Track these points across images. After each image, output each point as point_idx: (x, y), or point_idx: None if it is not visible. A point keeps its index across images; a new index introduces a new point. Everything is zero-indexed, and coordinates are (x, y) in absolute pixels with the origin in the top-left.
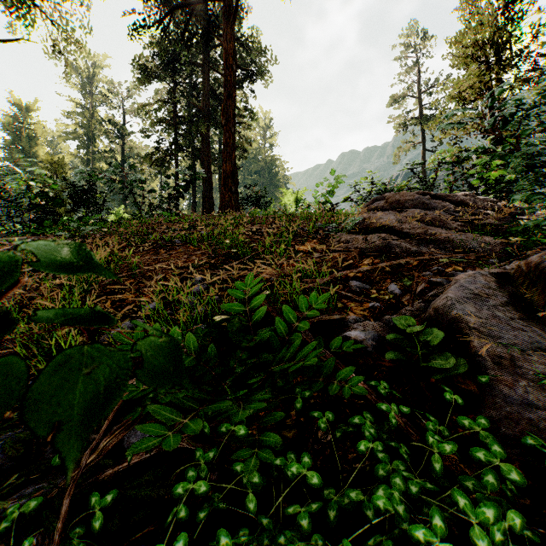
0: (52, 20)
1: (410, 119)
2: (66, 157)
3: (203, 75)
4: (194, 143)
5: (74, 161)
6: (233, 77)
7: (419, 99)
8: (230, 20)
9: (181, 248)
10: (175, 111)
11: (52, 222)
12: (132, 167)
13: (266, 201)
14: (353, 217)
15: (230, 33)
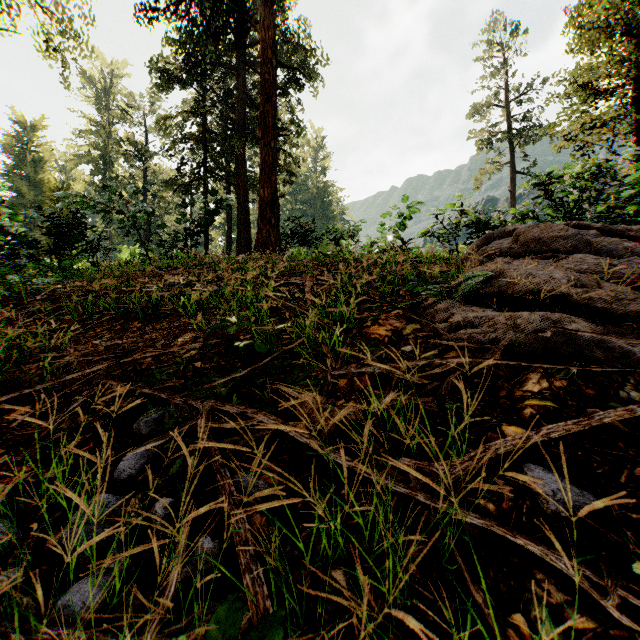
0: (44, 7)
1: (495, 133)
2: (78, 185)
3: (238, 79)
4: (229, 166)
5: (88, 190)
6: (273, 74)
7: (507, 109)
8: (269, 0)
9: (165, 321)
10: (203, 125)
11: (13, 269)
12: (134, 192)
13: (316, 237)
14: (448, 263)
15: (269, 18)
